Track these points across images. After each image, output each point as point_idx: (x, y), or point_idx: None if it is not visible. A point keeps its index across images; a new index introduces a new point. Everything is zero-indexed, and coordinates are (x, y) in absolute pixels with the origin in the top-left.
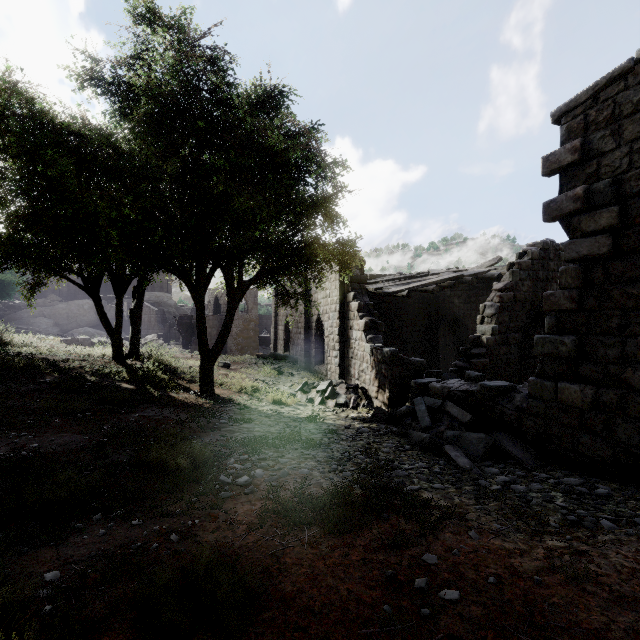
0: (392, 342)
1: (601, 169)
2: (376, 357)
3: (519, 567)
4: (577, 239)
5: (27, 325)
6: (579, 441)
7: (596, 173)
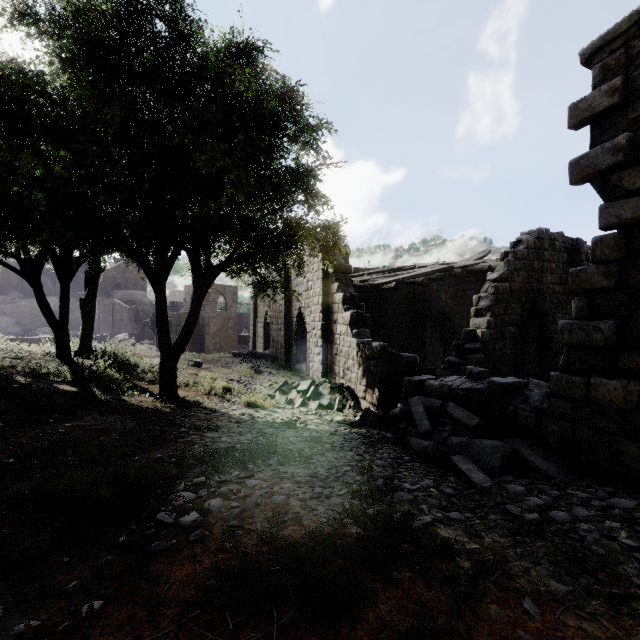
0: (377, 339)
1: None
2: (364, 353)
3: None
4: (617, 200)
5: None
6: (619, 449)
7: None
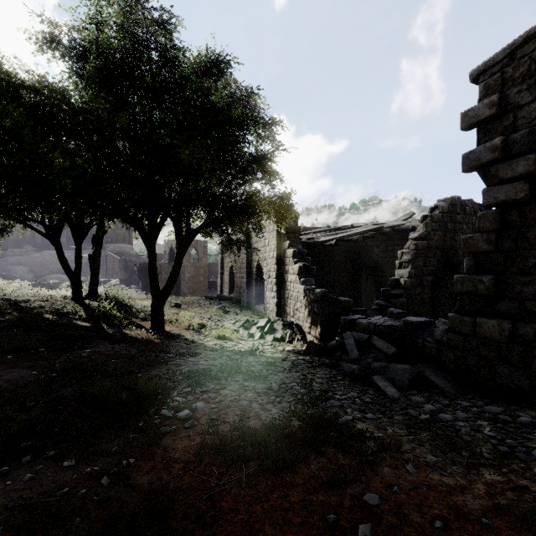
0: (321, 285)
1: (518, 121)
2: (309, 297)
3: (464, 507)
4: (495, 186)
5: (5, 272)
6: (496, 371)
7: (513, 125)
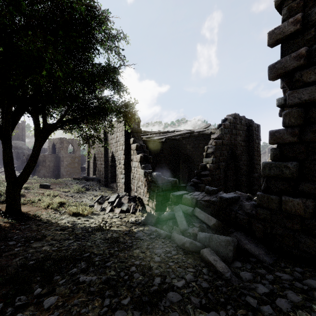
0: (155, 168)
1: None
2: (147, 178)
3: None
4: (299, 89)
5: None
6: (300, 241)
7: (314, 38)
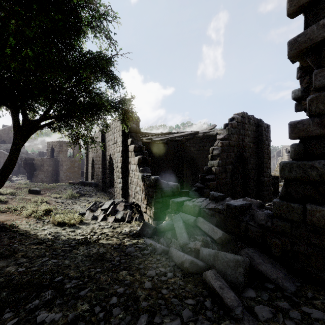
0: (157, 173)
1: None
2: (145, 183)
3: None
4: None
5: None
6: None
7: None
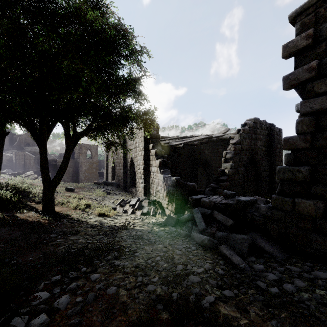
0: (173, 174)
1: None
2: (167, 183)
3: None
4: (310, 98)
5: None
6: (312, 239)
7: (325, 52)
